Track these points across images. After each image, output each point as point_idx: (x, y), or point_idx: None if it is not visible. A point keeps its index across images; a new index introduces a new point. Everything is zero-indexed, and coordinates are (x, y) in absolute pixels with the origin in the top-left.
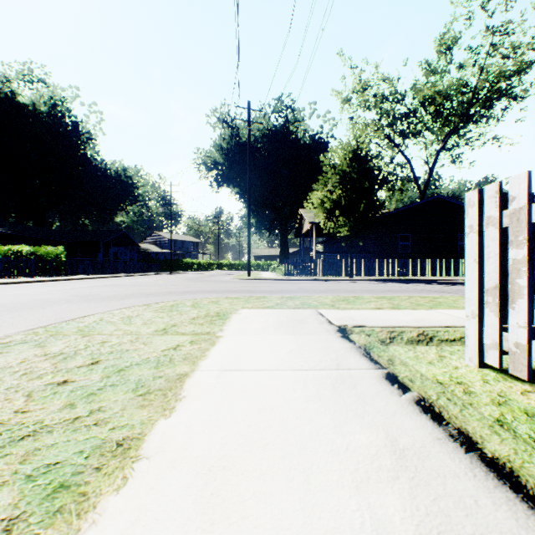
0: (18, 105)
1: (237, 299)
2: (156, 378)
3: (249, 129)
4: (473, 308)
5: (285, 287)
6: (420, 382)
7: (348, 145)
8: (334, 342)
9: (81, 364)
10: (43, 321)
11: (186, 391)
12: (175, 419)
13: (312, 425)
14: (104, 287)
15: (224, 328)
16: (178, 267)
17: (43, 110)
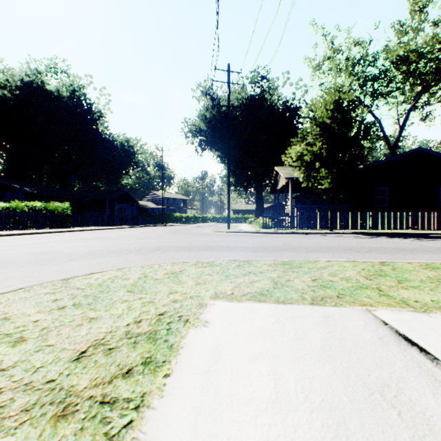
0: (46, 92)
1: (210, 267)
2: None
3: (228, 90)
4: None
5: (268, 242)
6: None
7: (329, 95)
8: None
9: None
10: None
11: None
12: None
13: None
14: (83, 240)
15: None
16: (169, 220)
17: (64, 95)
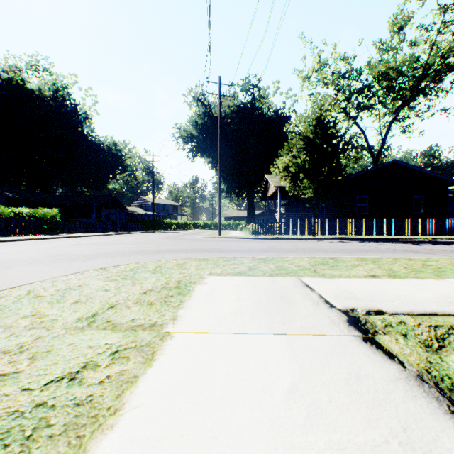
0: (27, 91)
1: (206, 261)
2: None
3: (220, 102)
4: None
5: (254, 245)
6: None
7: (312, 112)
8: (362, 357)
9: None
10: None
11: None
12: None
13: None
14: (84, 245)
15: (179, 313)
16: (159, 227)
17: (47, 95)
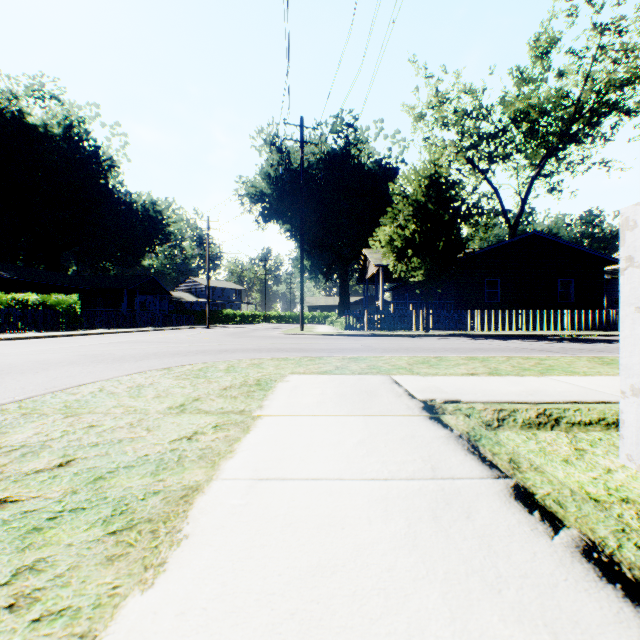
0: (27, 127)
1: (286, 361)
2: (149, 495)
3: (302, 152)
4: (634, 380)
5: (346, 344)
6: (576, 507)
7: (423, 169)
8: (421, 427)
9: (43, 465)
10: (27, 391)
11: (192, 524)
12: (160, 592)
13: (409, 614)
14: (122, 344)
15: (265, 403)
16: (217, 320)
17: (56, 132)
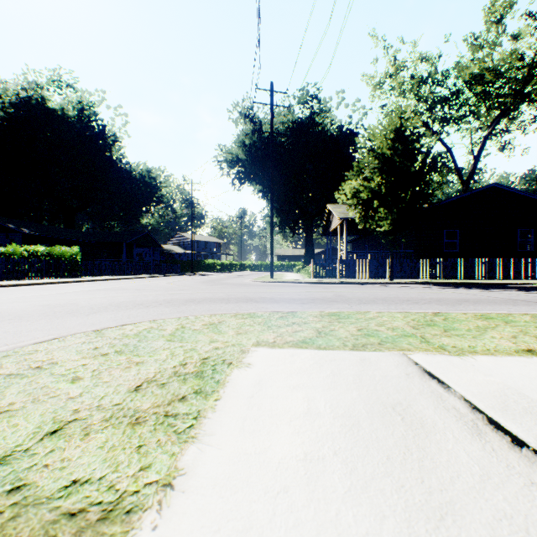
0: (48, 111)
1: (251, 319)
2: None
3: (272, 114)
4: None
5: (317, 293)
6: None
7: (389, 122)
8: None
9: None
10: None
11: None
12: None
13: None
14: (100, 291)
15: (183, 460)
16: (200, 268)
17: (71, 115)
